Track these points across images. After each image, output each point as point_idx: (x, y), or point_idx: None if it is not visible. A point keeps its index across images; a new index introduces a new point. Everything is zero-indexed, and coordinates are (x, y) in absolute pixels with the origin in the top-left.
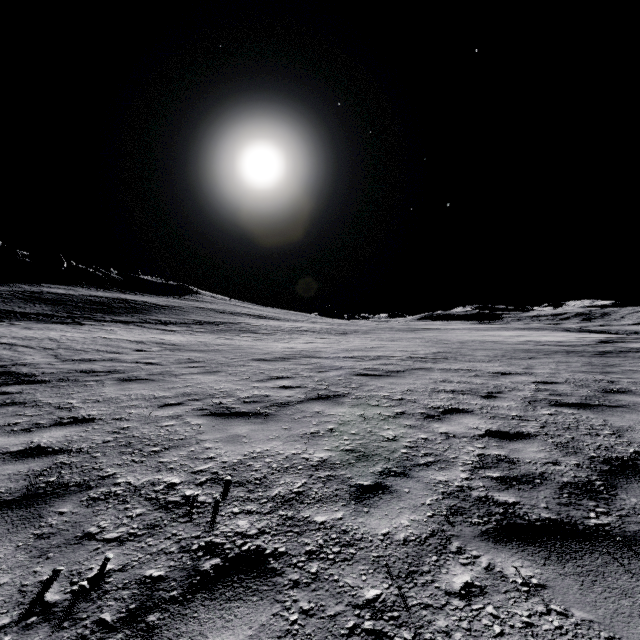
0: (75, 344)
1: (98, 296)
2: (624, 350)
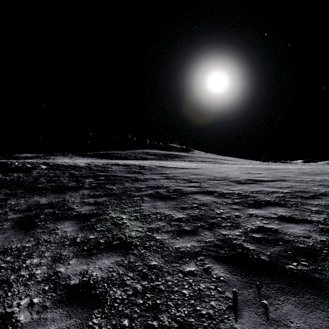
0: (179, 164)
1: (163, 152)
2: None
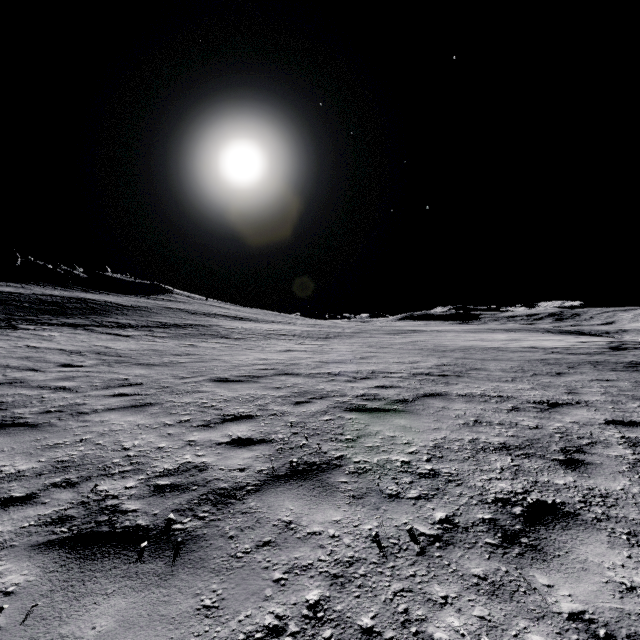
0: None
1: (52, 295)
2: None
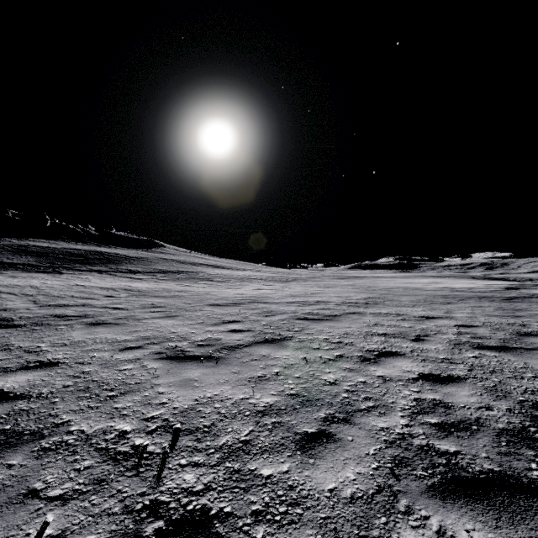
0: (53, 291)
1: (77, 249)
2: (527, 296)
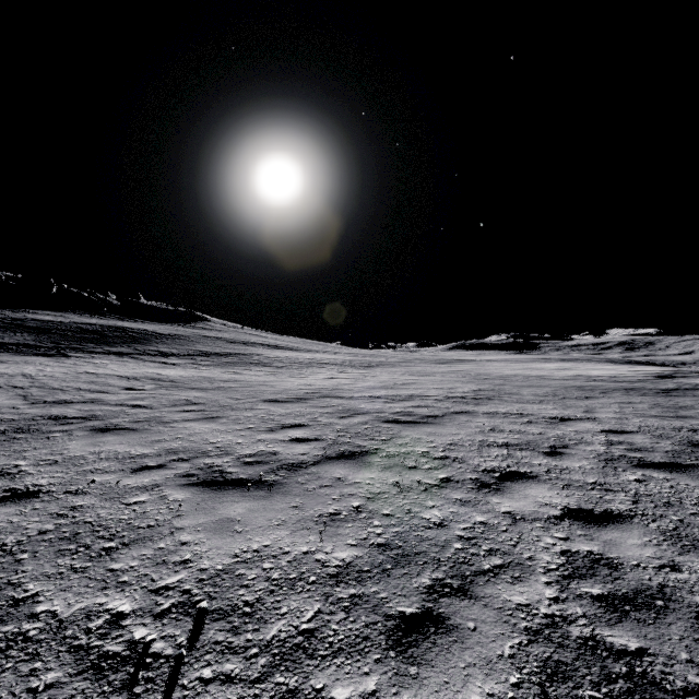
0: (52, 381)
1: (91, 323)
2: (689, 387)
